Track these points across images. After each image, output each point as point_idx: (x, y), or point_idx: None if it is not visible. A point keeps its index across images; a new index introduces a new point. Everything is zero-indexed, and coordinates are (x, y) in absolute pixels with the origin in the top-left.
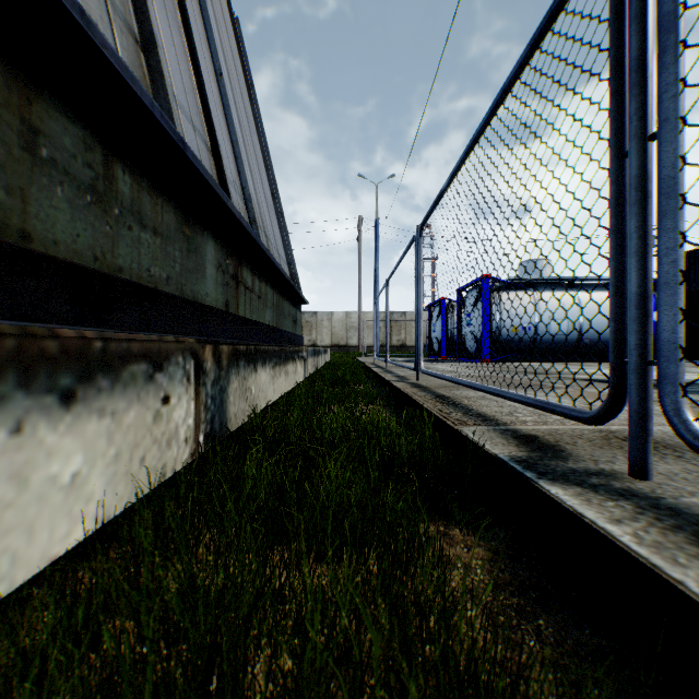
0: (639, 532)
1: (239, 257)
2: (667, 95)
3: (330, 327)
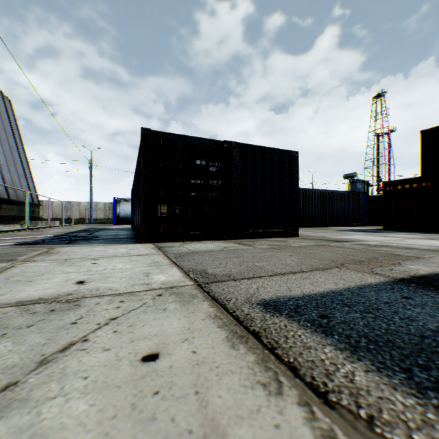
0: (17, 231)
1: (2, 203)
2: (26, 207)
3: (79, 209)
